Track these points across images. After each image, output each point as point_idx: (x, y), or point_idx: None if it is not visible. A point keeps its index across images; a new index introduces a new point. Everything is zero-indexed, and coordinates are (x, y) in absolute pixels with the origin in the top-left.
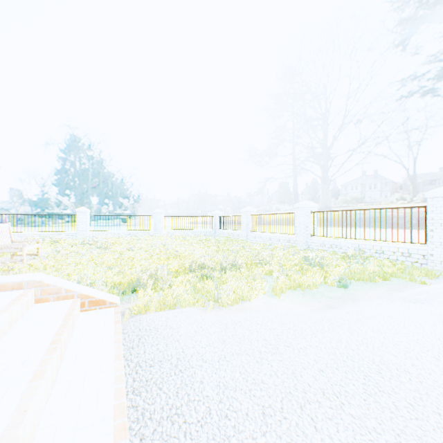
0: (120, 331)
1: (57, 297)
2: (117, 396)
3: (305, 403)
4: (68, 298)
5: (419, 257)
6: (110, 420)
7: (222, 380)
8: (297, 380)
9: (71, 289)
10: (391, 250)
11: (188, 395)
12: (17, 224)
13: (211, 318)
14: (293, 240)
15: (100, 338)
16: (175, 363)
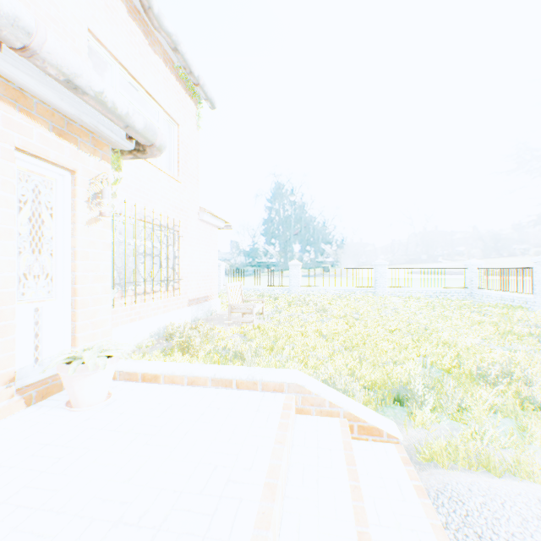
0: (440, 527)
1: (318, 411)
2: None
3: None
4: (331, 415)
5: None
6: None
7: None
8: None
9: (335, 403)
10: None
11: None
12: (241, 278)
13: None
14: None
15: (410, 531)
16: None
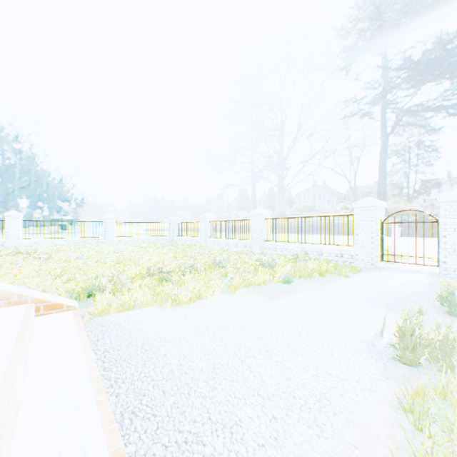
0: (83, 328)
1: (8, 303)
2: (91, 371)
3: (245, 359)
4: (20, 303)
5: (348, 257)
6: (88, 386)
7: (182, 352)
8: (241, 346)
9: (24, 294)
10: (328, 252)
11: (154, 364)
12: None
13: (171, 314)
14: (249, 245)
15: (63, 335)
16: (141, 345)
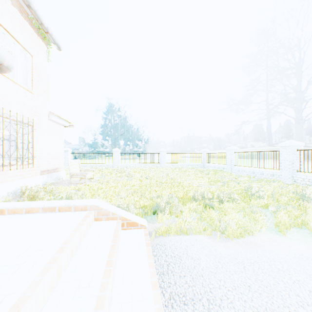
0: (151, 255)
1: (106, 218)
2: None
3: None
4: (113, 219)
5: None
6: None
7: None
8: None
9: (115, 213)
10: None
11: None
12: (82, 159)
13: (222, 249)
14: (277, 174)
15: (137, 259)
16: (206, 305)
